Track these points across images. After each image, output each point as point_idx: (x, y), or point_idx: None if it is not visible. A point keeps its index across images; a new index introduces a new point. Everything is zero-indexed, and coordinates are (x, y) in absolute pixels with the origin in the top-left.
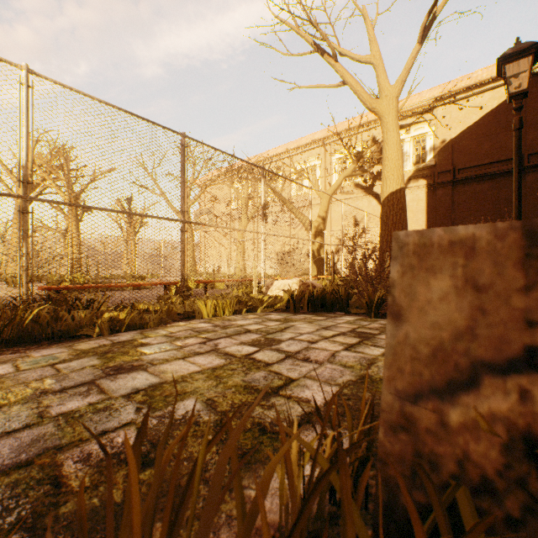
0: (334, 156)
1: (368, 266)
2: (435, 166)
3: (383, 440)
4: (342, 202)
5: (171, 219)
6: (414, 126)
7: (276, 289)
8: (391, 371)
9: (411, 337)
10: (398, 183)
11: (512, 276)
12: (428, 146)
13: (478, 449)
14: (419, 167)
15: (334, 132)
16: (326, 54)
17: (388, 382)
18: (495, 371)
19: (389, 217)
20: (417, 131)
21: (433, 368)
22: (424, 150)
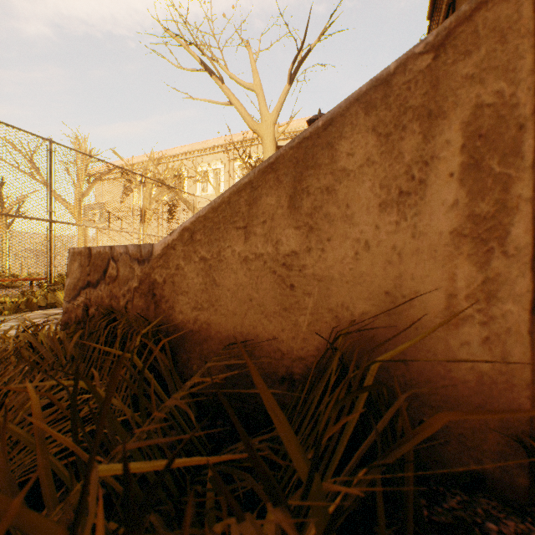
0: (237, 162)
1: None
2: None
3: (63, 318)
4: None
5: (36, 219)
6: None
7: None
8: (66, 295)
9: (71, 283)
10: None
11: (87, 262)
12: None
13: (80, 312)
14: None
15: (236, 140)
16: (214, 75)
17: (65, 298)
18: (84, 289)
19: None
20: None
21: (74, 291)
22: None
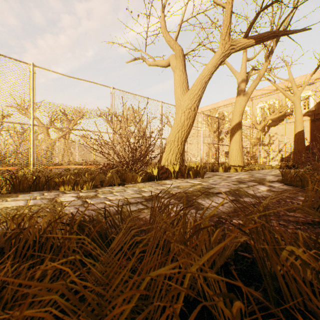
0: (257, 106)
1: (277, 158)
2: (314, 111)
3: None
4: (278, 135)
5: (248, 147)
6: (303, 91)
7: (271, 164)
8: None
9: None
10: (301, 128)
11: None
12: (310, 101)
13: None
14: (306, 111)
15: (257, 94)
16: (271, 81)
17: None
18: None
19: (298, 140)
20: (304, 94)
21: None
22: (308, 103)
